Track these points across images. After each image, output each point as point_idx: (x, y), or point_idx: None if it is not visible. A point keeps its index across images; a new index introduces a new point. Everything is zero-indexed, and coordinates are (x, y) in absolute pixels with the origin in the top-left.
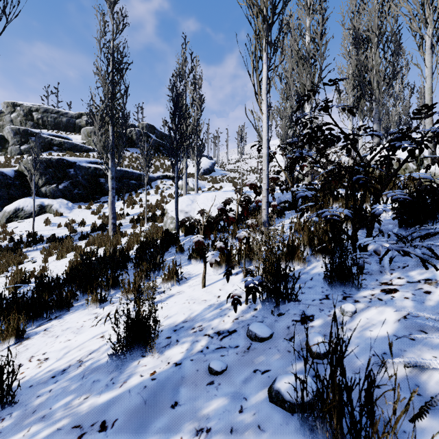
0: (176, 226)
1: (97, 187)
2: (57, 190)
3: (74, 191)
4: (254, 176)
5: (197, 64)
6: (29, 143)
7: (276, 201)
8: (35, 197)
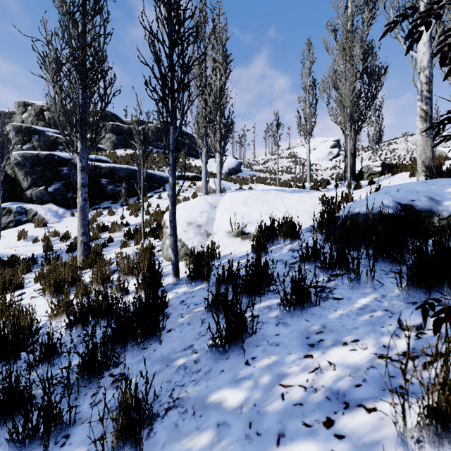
0: (172, 258)
1: (97, 190)
2: (46, 193)
3: (67, 195)
4: (289, 176)
5: (220, 12)
6: (32, 141)
7: (421, 201)
8: (18, 203)
